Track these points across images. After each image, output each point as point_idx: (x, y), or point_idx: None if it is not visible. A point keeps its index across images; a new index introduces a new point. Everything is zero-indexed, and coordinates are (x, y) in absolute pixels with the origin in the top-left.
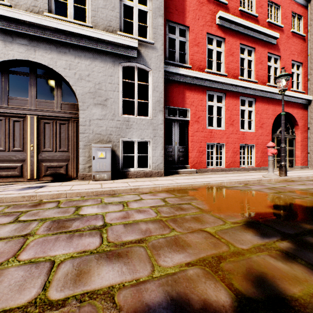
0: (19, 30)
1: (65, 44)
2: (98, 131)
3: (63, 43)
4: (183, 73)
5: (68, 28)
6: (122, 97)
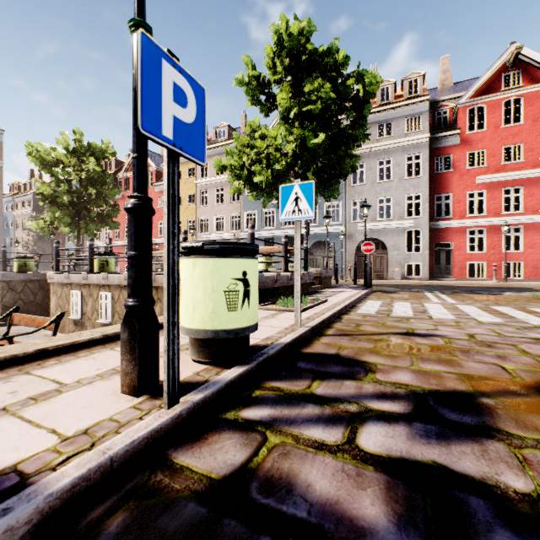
0: (368, 229)
1: (383, 229)
2: (395, 261)
3: (382, 229)
4: (445, 224)
5: (384, 224)
6: None
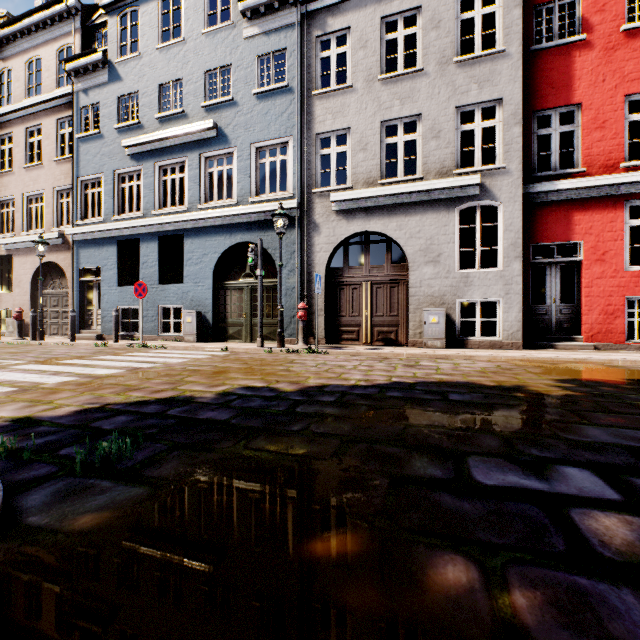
0: (358, 206)
1: (396, 205)
2: (429, 293)
3: (394, 205)
4: (565, 187)
5: (399, 190)
6: (466, 223)
